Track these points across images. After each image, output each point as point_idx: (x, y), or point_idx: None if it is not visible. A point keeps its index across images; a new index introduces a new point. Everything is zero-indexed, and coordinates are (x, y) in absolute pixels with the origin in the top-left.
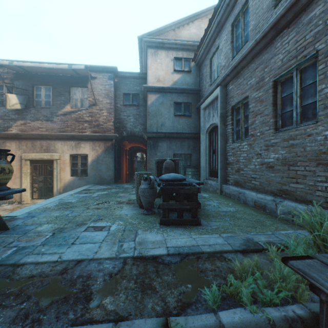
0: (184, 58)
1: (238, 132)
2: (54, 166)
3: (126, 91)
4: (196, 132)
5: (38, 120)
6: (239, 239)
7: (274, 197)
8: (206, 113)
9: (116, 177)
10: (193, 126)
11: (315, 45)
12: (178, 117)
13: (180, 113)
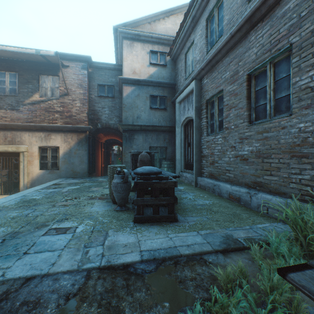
0: (160, 51)
1: (212, 125)
2: (20, 159)
3: (101, 82)
4: (172, 126)
5: (1, 108)
6: (218, 236)
7: (249, 189)
8: (182, 107)
9: (90, 170)
10: (169, 119)
11: (290, 38)
12: (154, 110)
13: (156, 106)
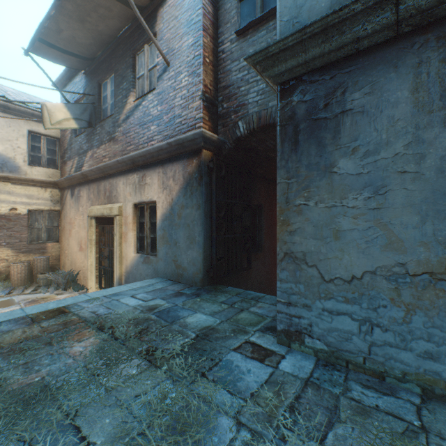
0: None
1: None
2: (114, 230)
3: None
4: None
5: (102, 143)
6: None
7: None
8: None
9: (212, 266)
10: None
11: None
12: None
13: None
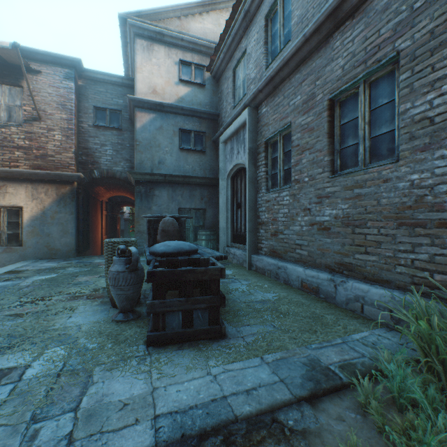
0: (195, 63)
1: (275, 177)
2: None
3: (99, 103)
4: (213, 177)
5: None
6: (297, 363)
7: (333, 275)
8: (228, 148)
9: (80, 245)
10: (208, 167)
11: (396, 42)
12: (186, 152)
13: (188, 146)
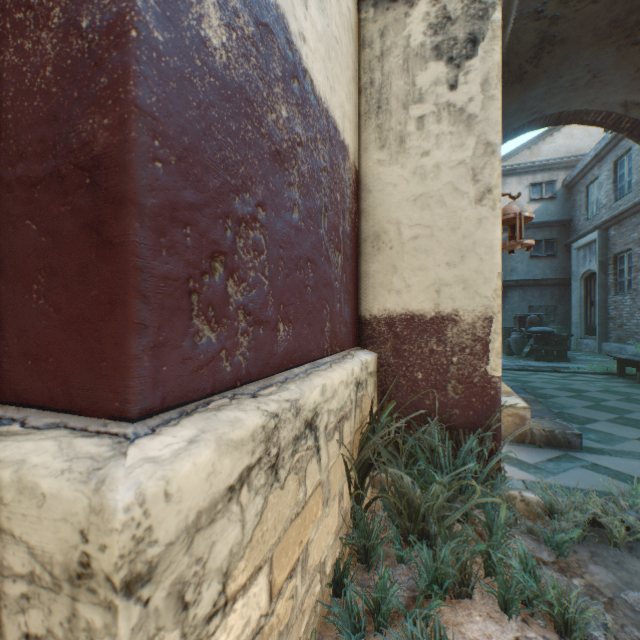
0: (544, 182)
1: (622, 283)
2: None
3: None
4: (564, 278)
5: None
6: None
7: None
8: (580, 255)
9: None
10: (559, 269)
11: None
12: (535, 258)
13: (538, 254)
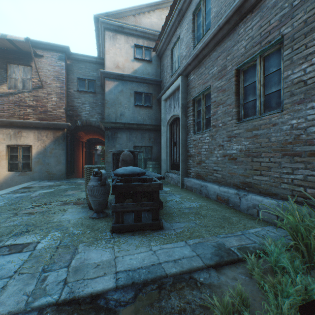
0: (145, 46)
1: (199, 123)
2: None
3: (81, 76)
4: (157, 124)
5: None
6: (209, 245)
7: (238, 190)
8: (167, 104)
9: (68, 171)
10: (154, 118)
11: (281, 29)
12: (139, 107)
13: (140, 103)
